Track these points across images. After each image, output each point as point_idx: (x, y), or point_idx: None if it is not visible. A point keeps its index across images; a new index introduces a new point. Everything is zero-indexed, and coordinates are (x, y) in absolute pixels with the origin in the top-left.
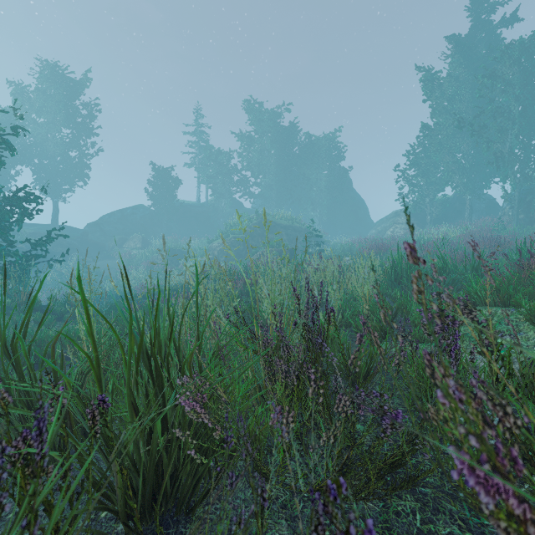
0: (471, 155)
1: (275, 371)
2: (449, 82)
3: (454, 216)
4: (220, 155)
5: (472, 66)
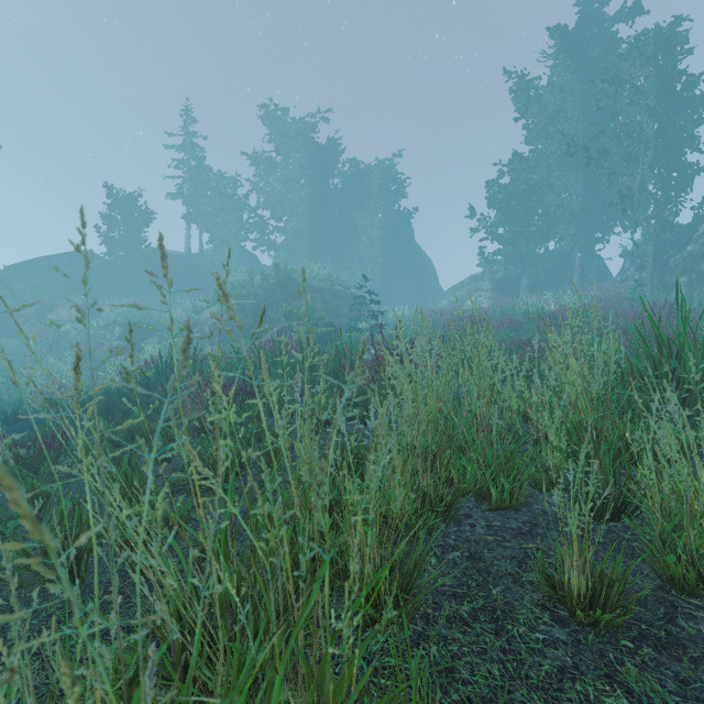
0: (582, 195)
1: None
2: (553, 90)
3: (555, 282)
4: (221, 180)
5: (584, 70)
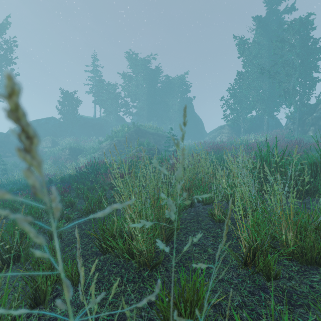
0: (268, 91)
1: None
2: (255, 44)
3: (256, 129)
4: (109, 85)
5: (269, 35)
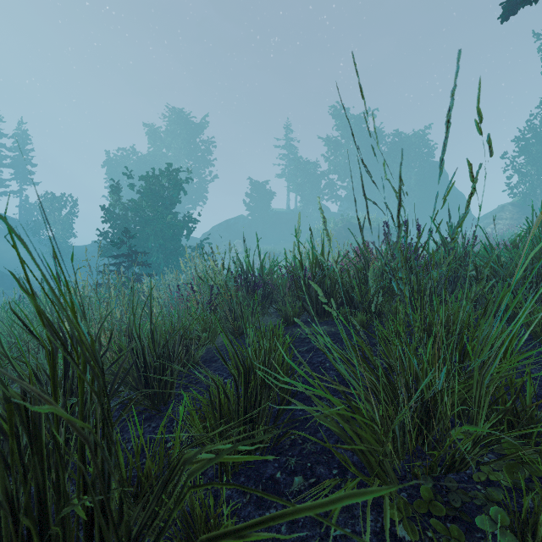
0: None
1: None
2: None
3: None
4: (307, 164)
5: None
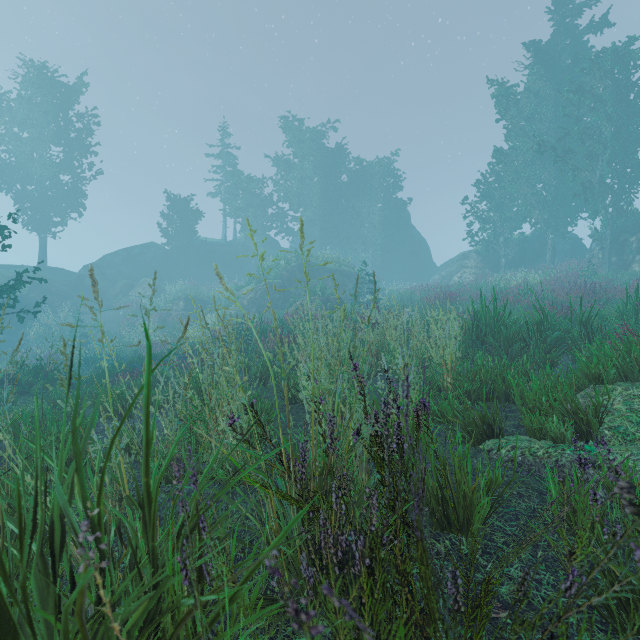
0: (554, 185)
1: (321, 545)
2: (527, 97)
3: (533, 259)
4: (251, 182)
5: (555, 79)
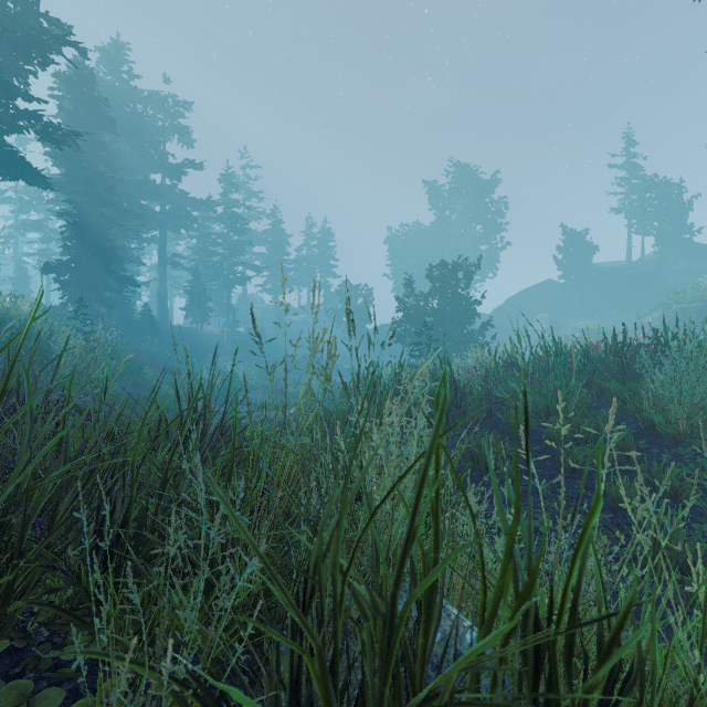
0: None
1: None
2: None
3: None
4: (665, 188)
5: None
